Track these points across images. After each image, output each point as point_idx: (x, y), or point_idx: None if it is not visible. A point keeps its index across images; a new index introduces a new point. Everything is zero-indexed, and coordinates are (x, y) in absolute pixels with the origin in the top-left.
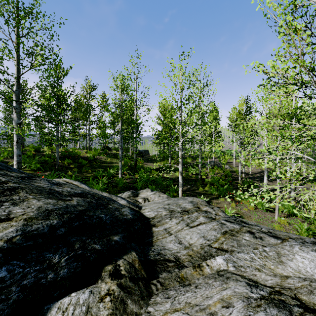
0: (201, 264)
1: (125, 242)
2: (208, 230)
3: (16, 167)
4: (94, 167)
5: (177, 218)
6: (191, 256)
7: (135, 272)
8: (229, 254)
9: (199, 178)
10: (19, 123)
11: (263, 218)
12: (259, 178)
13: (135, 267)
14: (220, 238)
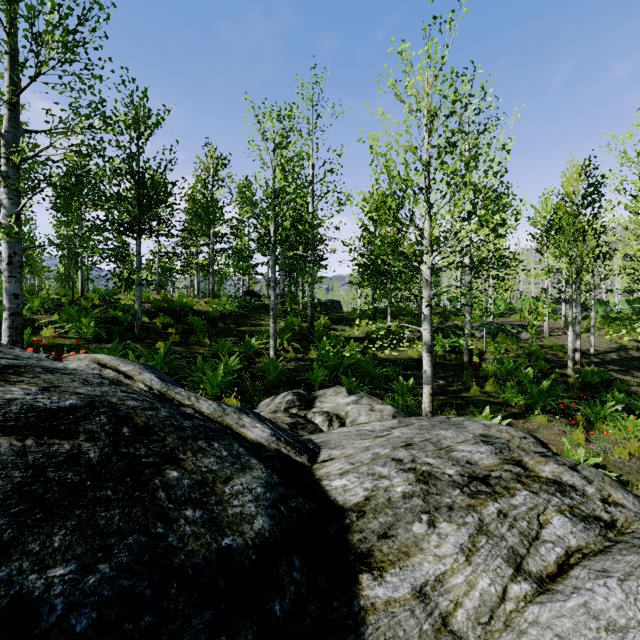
0: None
1: None
2: None
3: (6, 324)
4: (218, 334)
5: (456, 520)
6: None
7: None
8: None
9: (466, 363)
10: (16, 214)
11: None
12: (618, 364)
13: None
14: None
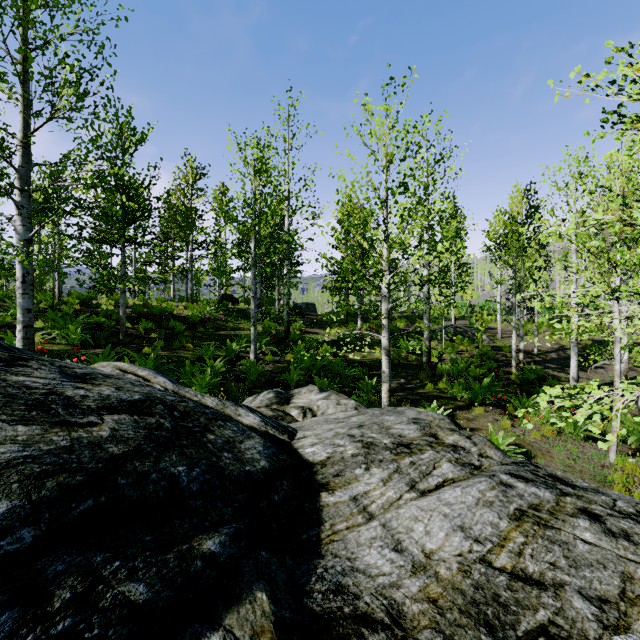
0: None
1: (240, 553)
2: (471, 507)
3: (20, 336)
4: (199, 338)
5: (383, 467)
6: (436, 602)
7: None
8: (553, 597)
9: (425, 363)
10: (29, 238)
11: (580, 458)
12: (556, 363)
13: None
14: (512, 535)
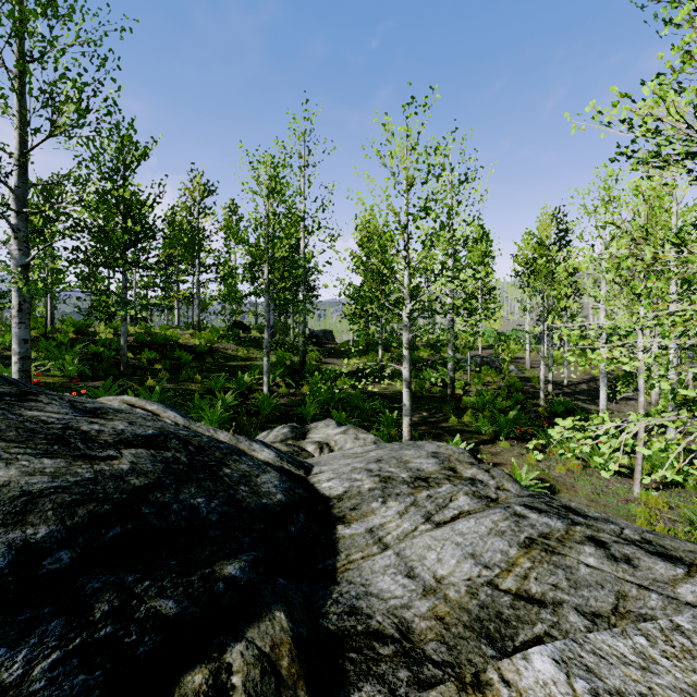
0: (482, 675)
1: (259, 578)
2: (483, 536)
3: (16, 368)
4: (207, 369)
5: (399, 500)
6: (443, 619)
7: (277, 694)
8: (551, 613)
9: (449, 396)
10: (26, 264)
11: (605, 493)
12: (586, 394)
13: (277, 674)
14: (520, 561)
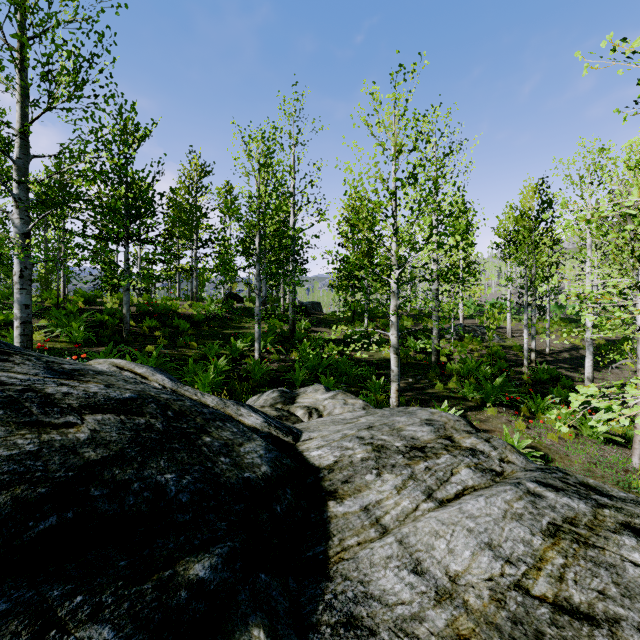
0: None
1: (235, 577)
2: (498, 521)
3: (18, 332)
4: (203, 336)
5: (395, 472)
6: None
7: None
8: (609, 636)
9: (434, 363)
10: (27, 232)
11: (601, 462)
12: (569, 363)
13: None
14: (548, 555)
